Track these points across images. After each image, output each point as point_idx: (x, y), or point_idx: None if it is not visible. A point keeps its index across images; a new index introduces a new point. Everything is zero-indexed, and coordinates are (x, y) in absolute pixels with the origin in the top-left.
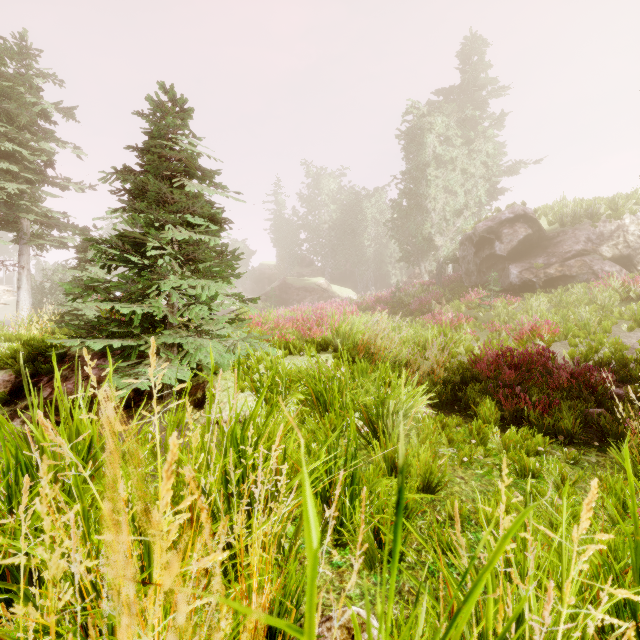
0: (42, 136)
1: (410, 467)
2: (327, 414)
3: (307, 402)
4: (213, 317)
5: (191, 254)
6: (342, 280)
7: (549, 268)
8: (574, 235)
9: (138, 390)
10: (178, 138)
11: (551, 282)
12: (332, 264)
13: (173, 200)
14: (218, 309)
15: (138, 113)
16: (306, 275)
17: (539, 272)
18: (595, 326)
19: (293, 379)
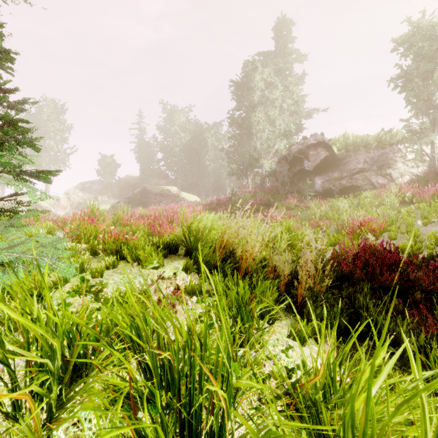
0: None
1: None
2: None
3: (126, 398)
4: None
5: None
6: (190, 189)
7: (342, 180)
8: (356, 158)
9: None
10: None
11: (344, 190)
12: (182, 177)
13: None
14: None
15: None
16: (162, 185)
17: (336, 183)
18: (400, 222)
19: (106, 326)
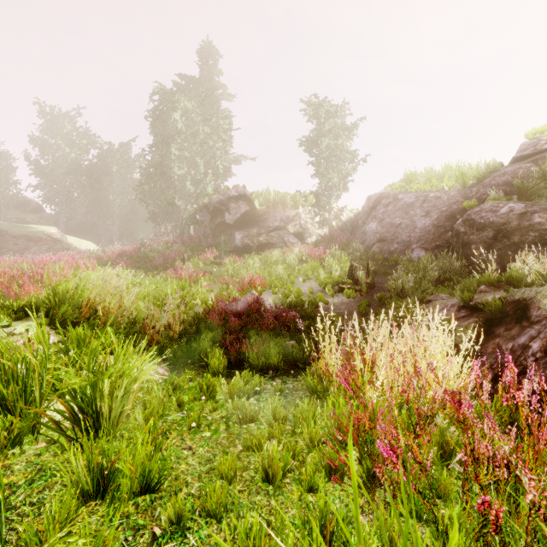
0: None
1: (123, 470)
2: (3, 418)
3: None
4: None
5: None
6: (82, 232)
7: (260, 237)
8: (274, 215)
9: None
10: None
11: (261, 247)
12: (68, 213)
13: None
14: None
15: None
16: (31, 222)
17: (254, 239)
18: (286, 279)
19: None
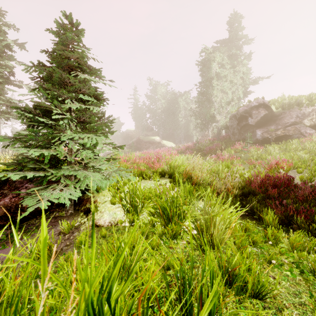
0: (5, 57)
1: (243, 278)
2: (170, 224)
3: (155, 212)
4: (96, 157)
5: (82, 118)
6: (168, 138)
7: (277, 131)
8: (290, 114)
9: (50, 202)
10: (74, 46)
11: (278, 138)
12: (163, 130)
13: (70, 84)
14: (99, 152)
15: (49, 30)
16: (149, 135)
17: (272, 133)
18: (309, 162)
19: (146, 196)
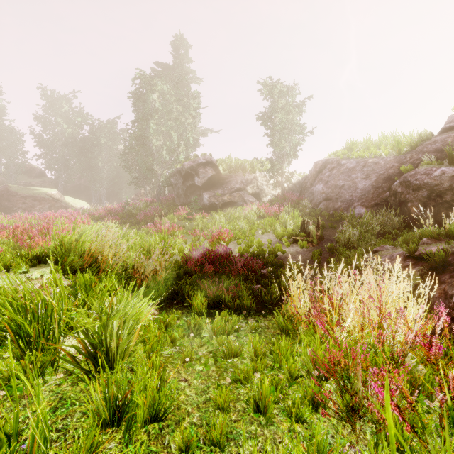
0: None
1: (136, 402)
2: (29, 353)
3: (3, 336)
4: None
5: None
6: (76, 193)
7: (224, 196)
8: (235, 178)
9: None
10: None
11: (225, 205)
12: (66, 178)
13: None
14: None
15: None
16: (36, 185)
17: (219, 198)
18: (248, 232)
19: None
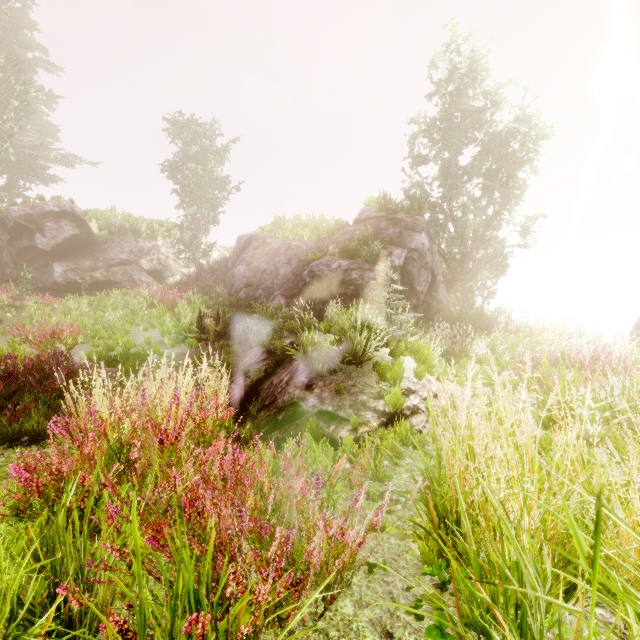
0: None
1: None
2: None
3: None
4: None
5: None
6: None
7: (96, 272)
8: (120, 245)
9: None
10: None
11: (97, 285)
12: None
13: None
14: None
15: None
16: None
17: (86, 274)
18: (120, 328)
19: None
